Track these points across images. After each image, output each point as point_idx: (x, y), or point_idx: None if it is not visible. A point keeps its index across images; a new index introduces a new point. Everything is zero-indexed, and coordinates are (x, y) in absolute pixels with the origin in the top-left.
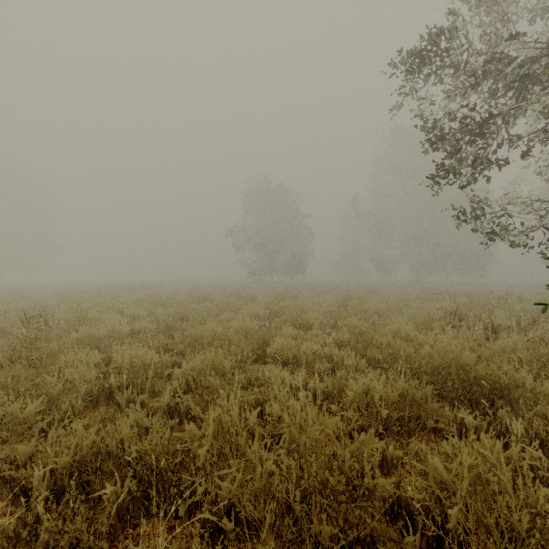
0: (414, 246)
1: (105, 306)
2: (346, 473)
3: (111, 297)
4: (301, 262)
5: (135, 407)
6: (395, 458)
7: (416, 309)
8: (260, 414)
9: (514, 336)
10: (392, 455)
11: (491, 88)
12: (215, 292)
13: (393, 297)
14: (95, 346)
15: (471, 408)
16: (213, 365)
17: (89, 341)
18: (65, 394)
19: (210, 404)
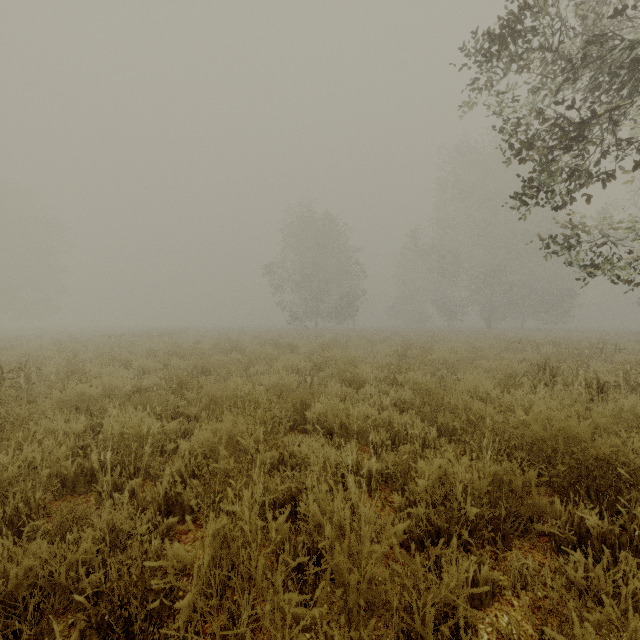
0: (485, 286)
1: (108, 357)
2: (425, 637)
3: (120, 346)
4: (351, 304)
5: (122, 498)
6: (491, 584)
7: (493, 360)
8: (293, 509)
9: (631, 397)
10: (486, 580)
11: (588, 86)
12: (248, 341)
13: (462, 346)
14: (85, 408)
15: (589, 501)
16: (230, 439)
17: (77, 403)
18: (23, 479)
19: (222, 497)
